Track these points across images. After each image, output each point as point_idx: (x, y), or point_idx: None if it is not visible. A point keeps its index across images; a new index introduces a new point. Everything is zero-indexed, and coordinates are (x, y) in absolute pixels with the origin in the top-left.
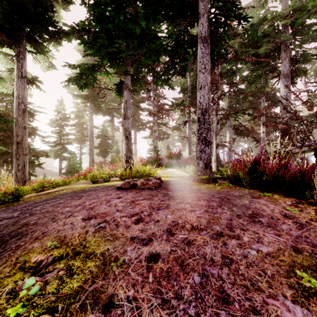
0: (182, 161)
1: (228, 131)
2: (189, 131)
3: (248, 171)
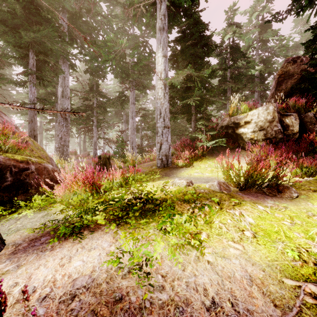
0: (78, 156)
1: (103, 139)
2: (80, 139)
3: (104, 155)
